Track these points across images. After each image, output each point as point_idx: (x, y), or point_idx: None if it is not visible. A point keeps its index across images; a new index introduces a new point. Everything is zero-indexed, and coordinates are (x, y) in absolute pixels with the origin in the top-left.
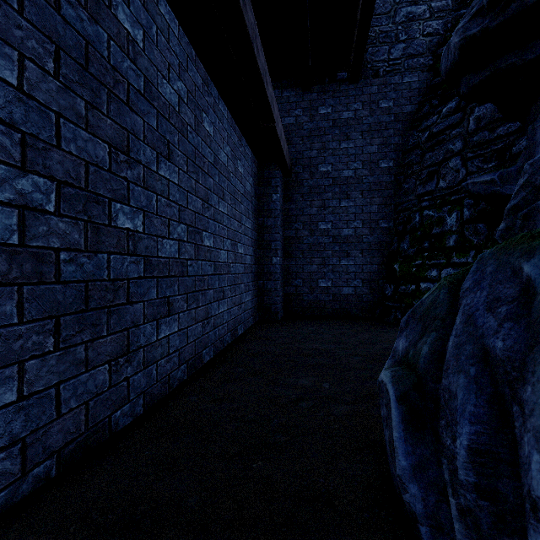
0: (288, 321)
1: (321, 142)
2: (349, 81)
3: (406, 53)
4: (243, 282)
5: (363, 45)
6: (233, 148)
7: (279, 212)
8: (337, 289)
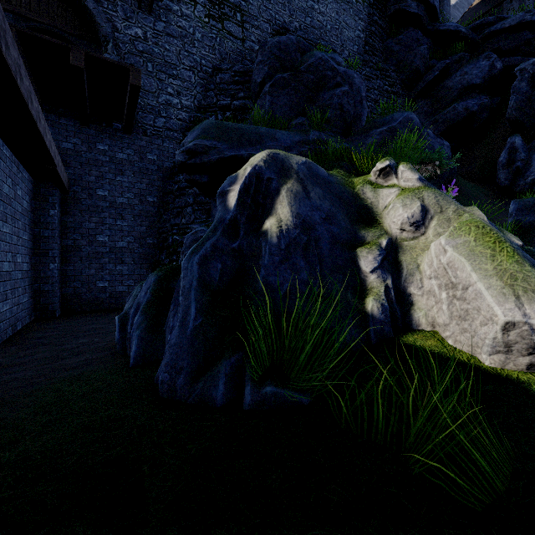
0: (67, 317)
1: (99, 171)
2: (124, 132)
3: (166, 126)
4: (21, 286)
5: (132, 118)
6: (13, 177)
7: (57, 225)
8: (113, 288)
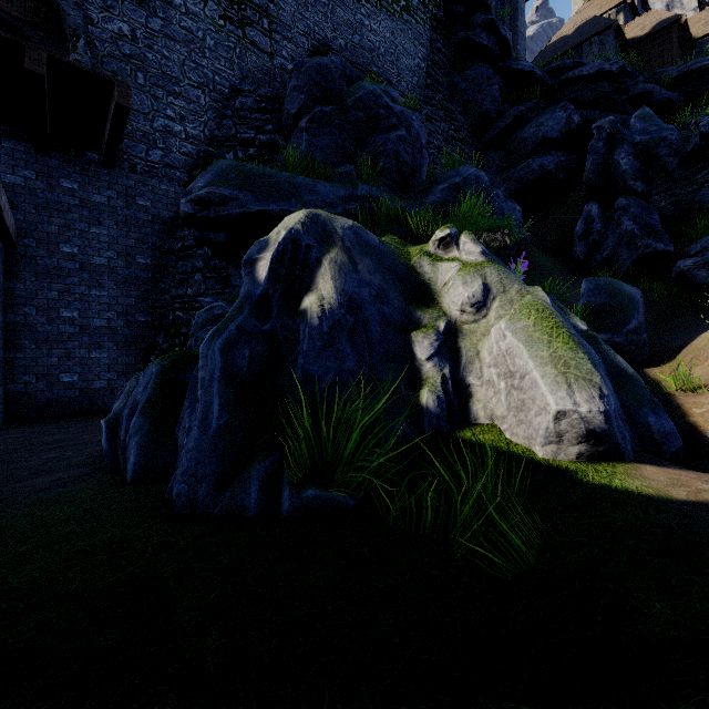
0: (15, 425)
1: (65, 218)
2: (102, 165)
3: (164, 161)
4: None
5: (115, 148)
6: None
7: None
8: (86, 384)
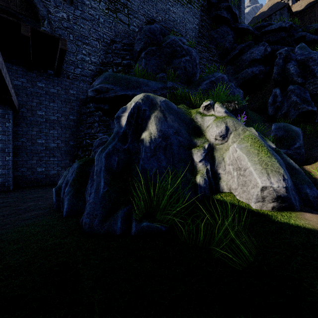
0: (17, 190)
1: (39, 99)
2: (54, 76)
3: (81, 73)
4: None
5: (60, 68)
6: None
7: (11, 132)
8: (48, 172)
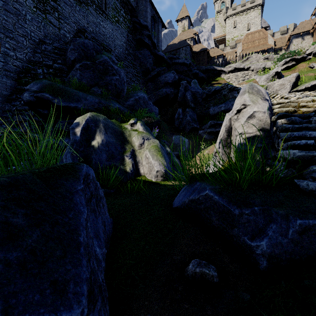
0: None
1: None
2: None
3: (4, 68)
4: None
5: None
6: None
7: None
8: None
